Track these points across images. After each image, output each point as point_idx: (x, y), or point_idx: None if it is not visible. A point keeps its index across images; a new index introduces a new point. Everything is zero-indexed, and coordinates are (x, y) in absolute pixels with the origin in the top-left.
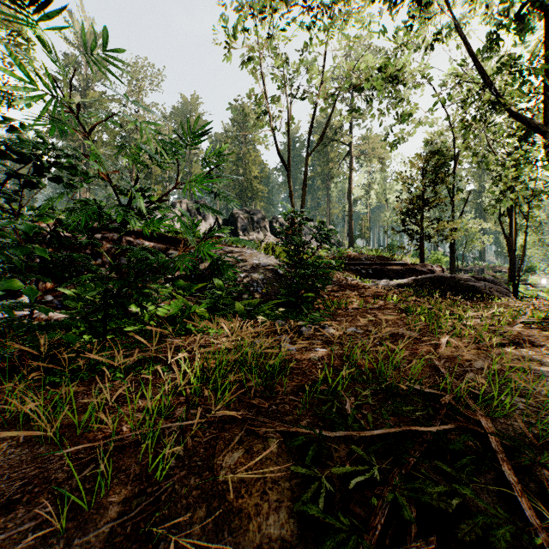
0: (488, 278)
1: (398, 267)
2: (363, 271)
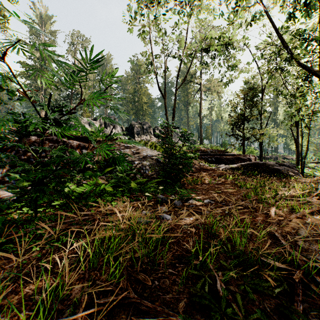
0: (286, 164)
1: (230, 156)
2: (209, 159)
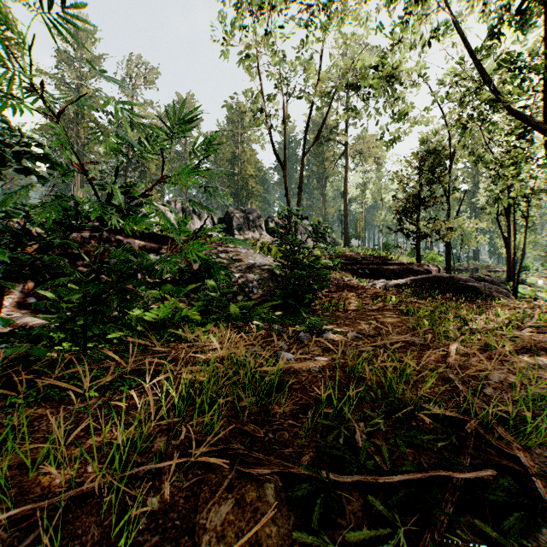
0: (487, 278)
1: (395, 266)
2: (359, 271)
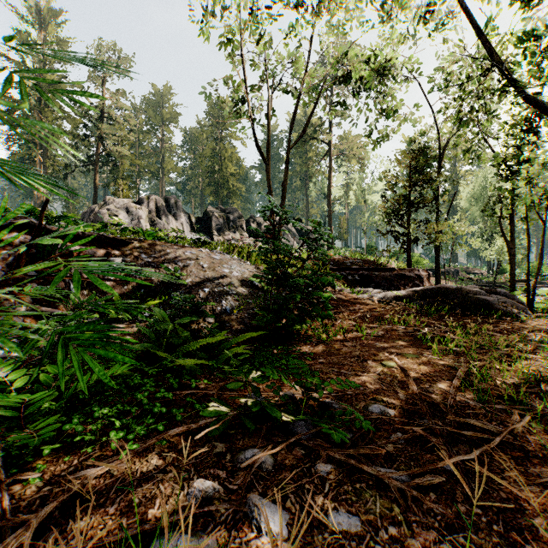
0: (499, 290)
1: (386, 272)
2: (349, 277)
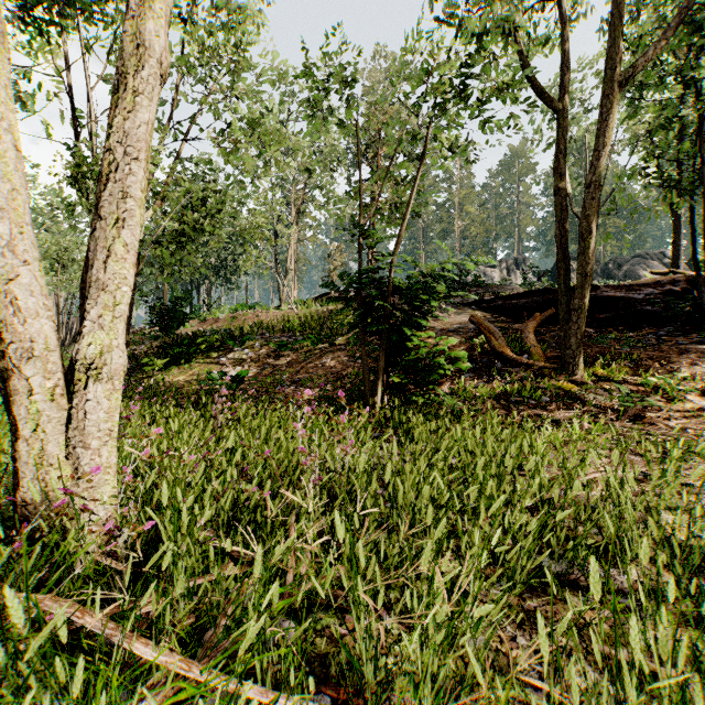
0: None
1: None
2: None
